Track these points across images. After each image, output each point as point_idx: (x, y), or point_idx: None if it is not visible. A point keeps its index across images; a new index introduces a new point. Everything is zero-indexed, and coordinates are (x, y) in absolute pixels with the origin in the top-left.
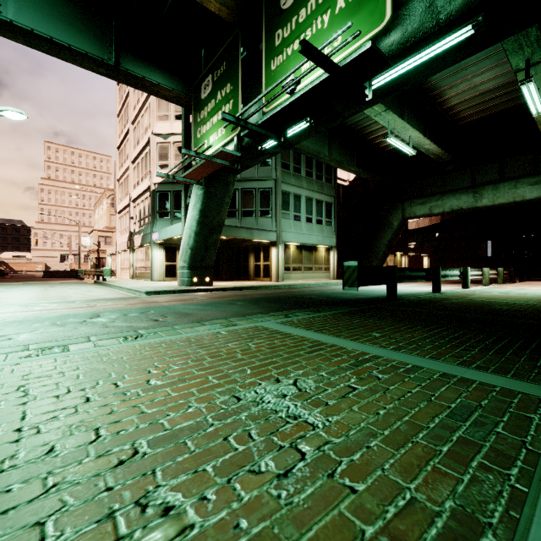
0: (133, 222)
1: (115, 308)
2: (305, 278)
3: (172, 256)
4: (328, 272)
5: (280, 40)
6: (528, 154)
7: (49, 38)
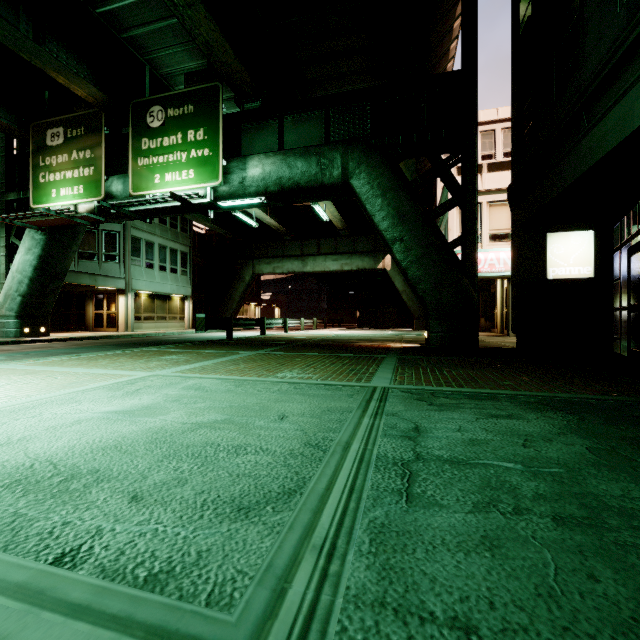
0: None
1: None
2: (158, 328)
3: None
4: (183, 322)
5: (147, 147)
6: (333, 238)
7: None
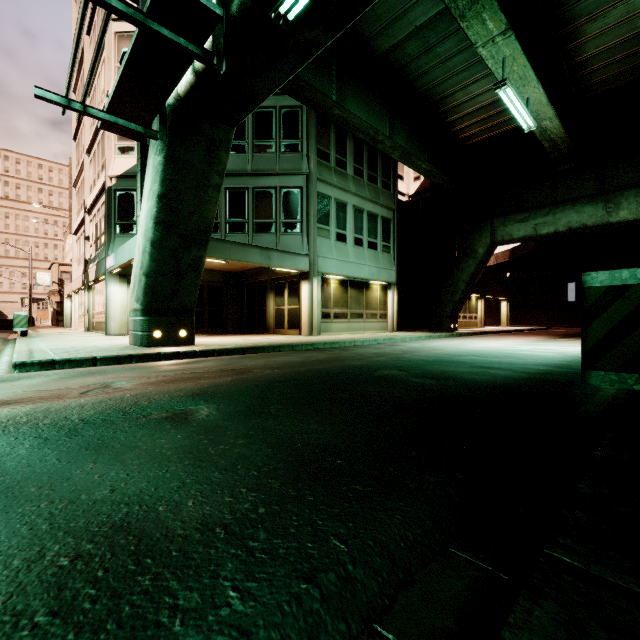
0: (90, 245)
1: None
2: (352, 330)
3: None
4: (385, 321)
5: None
6: None
7: None
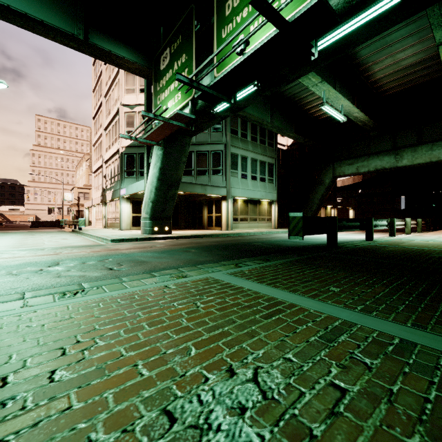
0: (106, 180)
1: (77, 255)
2: (251, 227)
3: (138, 209)
4: (270, 222)
5: (230, 10)
6: None
7: (23, 13)
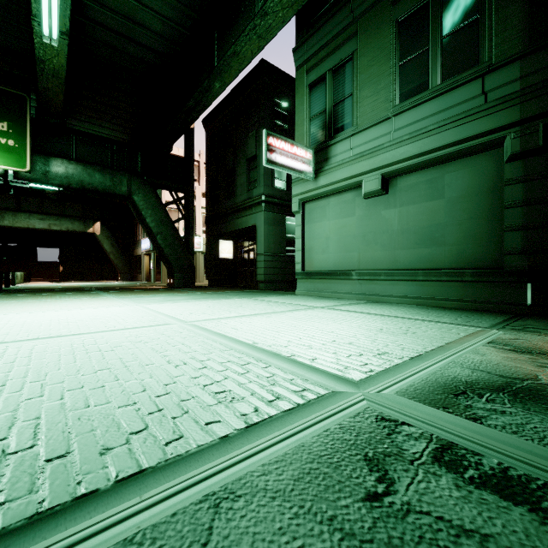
0: None
1: None
2: None
3: None
4: None
5: None
6: (37, 198)
7: None
